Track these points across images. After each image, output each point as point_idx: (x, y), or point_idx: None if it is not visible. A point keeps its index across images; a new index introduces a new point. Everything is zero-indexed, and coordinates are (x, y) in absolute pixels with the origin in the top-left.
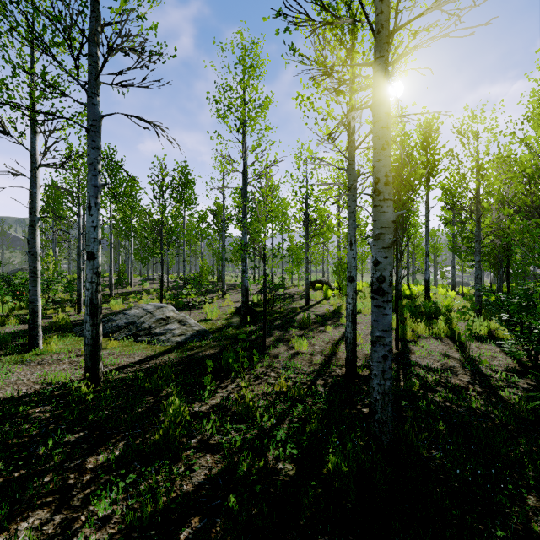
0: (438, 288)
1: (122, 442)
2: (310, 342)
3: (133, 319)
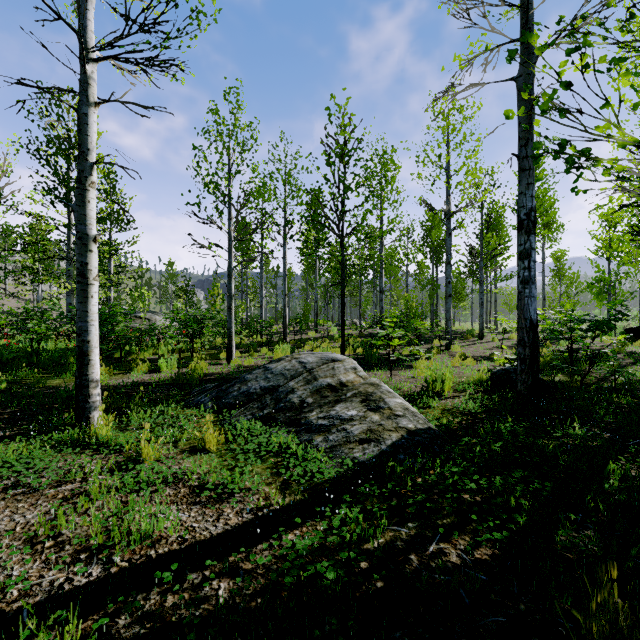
0: None
1: None
2: None
3: (277, 381)
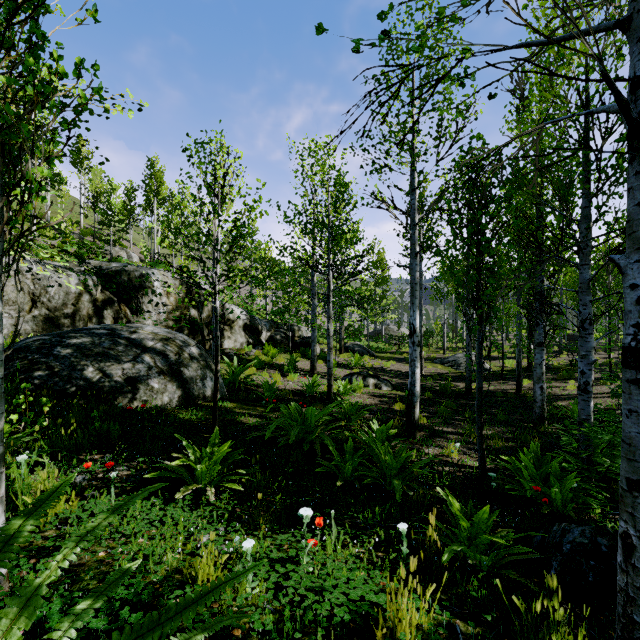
0: None
1: None
2: None
3: (456, 359)
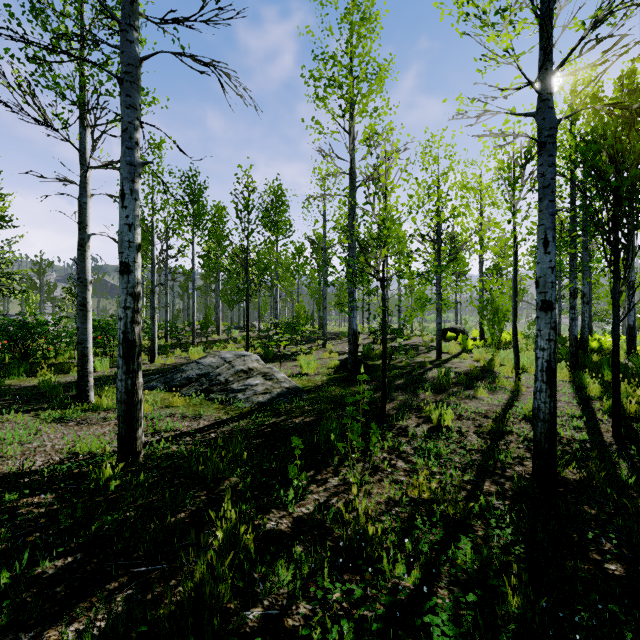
0: (638, 340)
1: (125, 593)
2: (454, 412)
3: (207, 370)
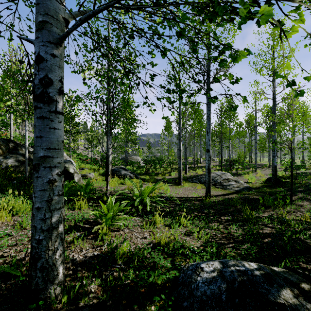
0: None
1: (230, 216)
2: None
3: (212, 178)
